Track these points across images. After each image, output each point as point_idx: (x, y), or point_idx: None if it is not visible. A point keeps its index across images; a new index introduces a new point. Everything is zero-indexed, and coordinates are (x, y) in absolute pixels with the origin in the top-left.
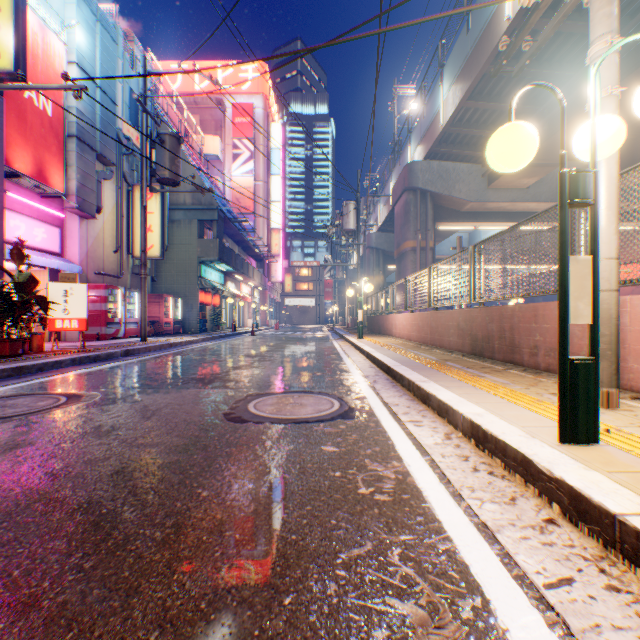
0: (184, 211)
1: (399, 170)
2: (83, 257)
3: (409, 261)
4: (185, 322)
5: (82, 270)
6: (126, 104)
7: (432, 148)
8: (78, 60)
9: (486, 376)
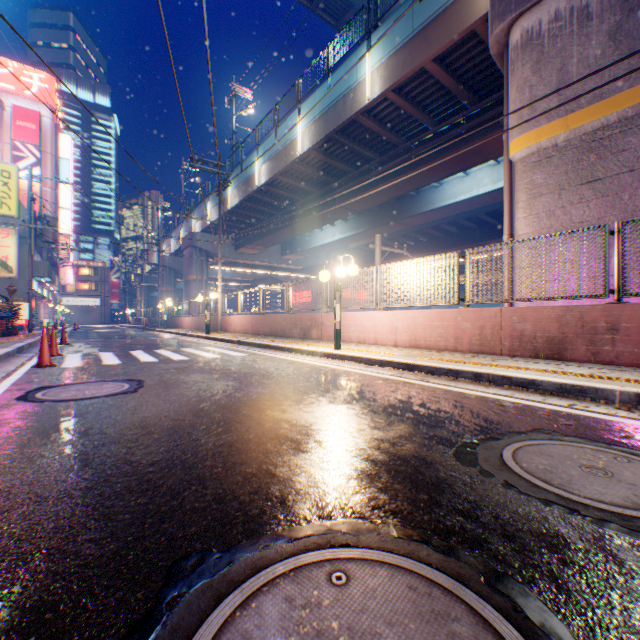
0: None
1: (188, 226)
2: None
3: (193, 287)
4: None
5: None
6: None
7: (206, 229)
8: None
9: None
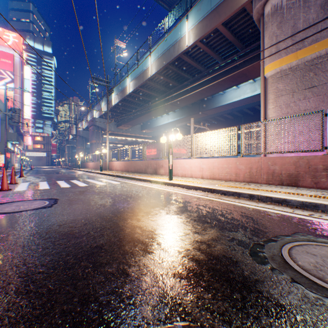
0: None
1: (91, 114)
2: None
3: (94, 146)
4: None
5: None
6: None
7: (101, 116)
8: None
9: None
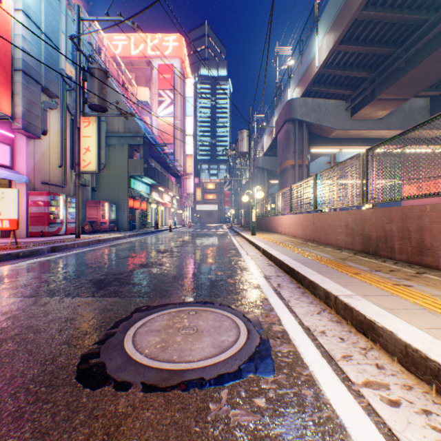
0: (118, 137)
1: (280, 108)
2: (30, 170)
3: (289, 175)
4: (118, 222)
5: (29, 180)
6: (69, 51)
7: (308, 87)
8: (23, 8)
9: (414, 285)
